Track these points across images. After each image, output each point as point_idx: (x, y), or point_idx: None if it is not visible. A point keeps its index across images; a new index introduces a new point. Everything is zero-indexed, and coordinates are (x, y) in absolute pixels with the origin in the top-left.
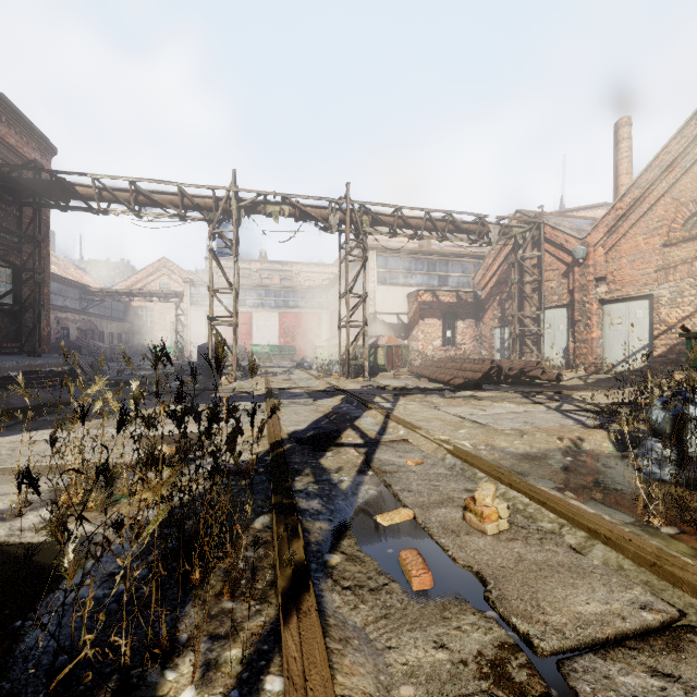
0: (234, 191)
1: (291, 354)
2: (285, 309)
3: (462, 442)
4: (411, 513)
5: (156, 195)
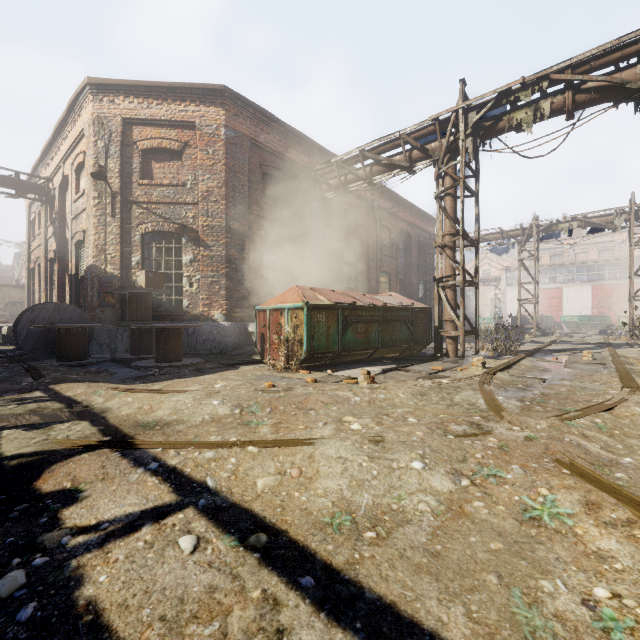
0: (534, 223)
1: (604, 324)
2: (599, 282)
3: (624, 354)
4: (567, 357)
5: (487, 236)
